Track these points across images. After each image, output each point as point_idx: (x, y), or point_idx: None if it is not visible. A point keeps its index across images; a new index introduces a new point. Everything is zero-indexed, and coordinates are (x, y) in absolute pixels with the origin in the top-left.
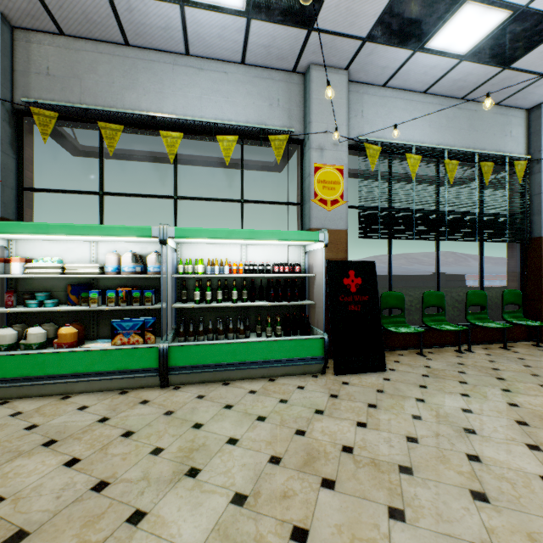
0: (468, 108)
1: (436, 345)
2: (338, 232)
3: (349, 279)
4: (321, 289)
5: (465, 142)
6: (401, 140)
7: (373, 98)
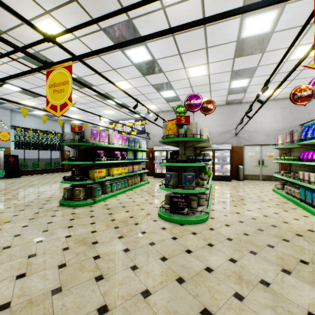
0: (47, 120)
1: (38, 174)
2: (8, 148)
3: (11, 159)
4: (2, 161)
5: (46, 128)
6: (28, 126)
7: (19, 115)
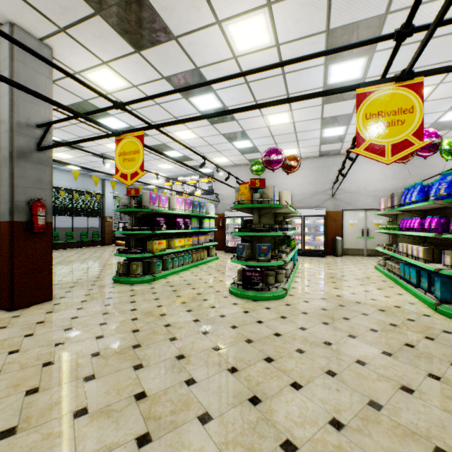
0: (83, 177)
1: (72, 248)
2: None
3: None
4: None
5: (82, 187)
6: (59, 185)
7: None
